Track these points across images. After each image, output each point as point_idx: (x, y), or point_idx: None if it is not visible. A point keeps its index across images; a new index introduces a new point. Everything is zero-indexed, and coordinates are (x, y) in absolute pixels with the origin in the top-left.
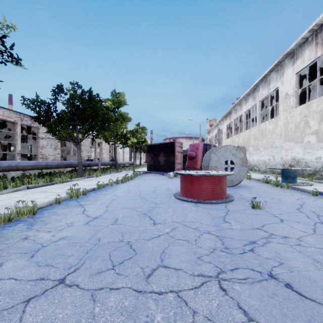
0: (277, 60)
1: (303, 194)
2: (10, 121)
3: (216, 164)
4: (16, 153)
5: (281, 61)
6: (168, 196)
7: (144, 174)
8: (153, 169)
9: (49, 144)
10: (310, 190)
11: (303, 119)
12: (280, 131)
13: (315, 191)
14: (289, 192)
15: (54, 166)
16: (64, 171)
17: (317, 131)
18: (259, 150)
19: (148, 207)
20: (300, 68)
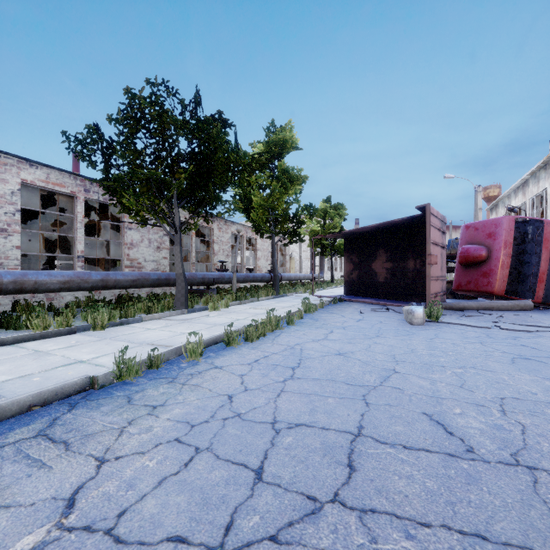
0: None
1: None
2: (63, 193)
3: None
4: (76, 257)
5: None
6: None
7: (333, 304)
8: (359, 293)
9: (146, 239)
10: None
11: None
12: None
13: None
14: None
15: (126, 282)
16: None
17: None
18: None
19: None
20: None
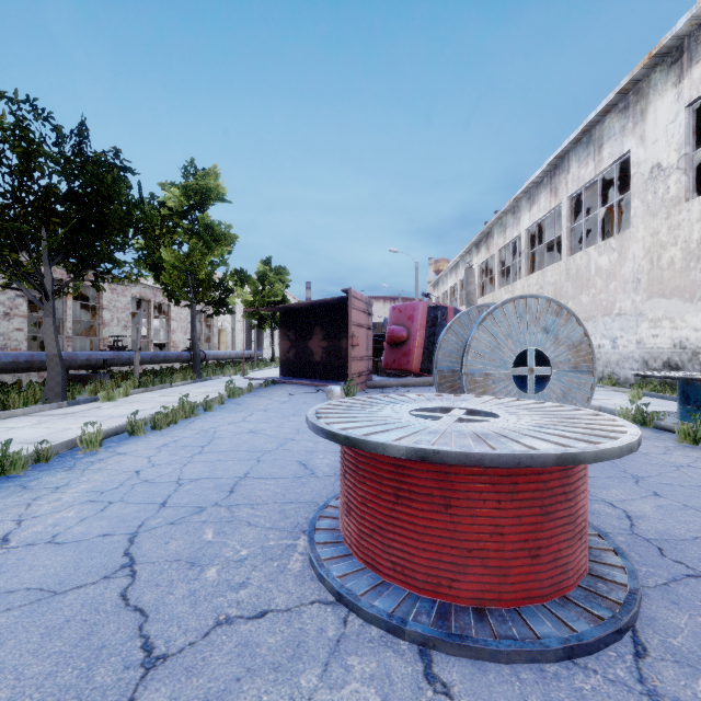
0: (629, 77)
1: None
2: None
3: (488, 366)
4: None
5: (639, 78)
6: (282, 531)
7: (265, 387)
8: (296, 373)
9: None
10: None
11: None
12: (636, 272)
13: None
14: None
15: None
16: (40, 380)
17: None
18: None
19: None
20: None
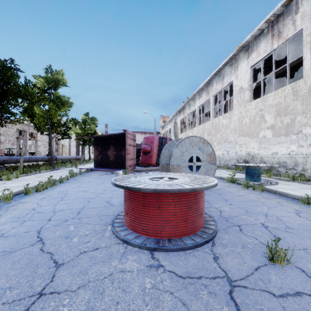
0: (232, 53)
1: (288, 200)
2: None
3: (179, 162)
4: None
5: (235, 54)
6: (101, 225)
7: (87, 172)
8: (101, 166)
9: None
10: (294, 194)
11: (258, 114)
12: (235, 126)
13: (307, 197)
14: (271, 198)
15: None
16: None
17: (273, 126)
18: (213, 144)
19: (17, 297)
20: (255, 61)
